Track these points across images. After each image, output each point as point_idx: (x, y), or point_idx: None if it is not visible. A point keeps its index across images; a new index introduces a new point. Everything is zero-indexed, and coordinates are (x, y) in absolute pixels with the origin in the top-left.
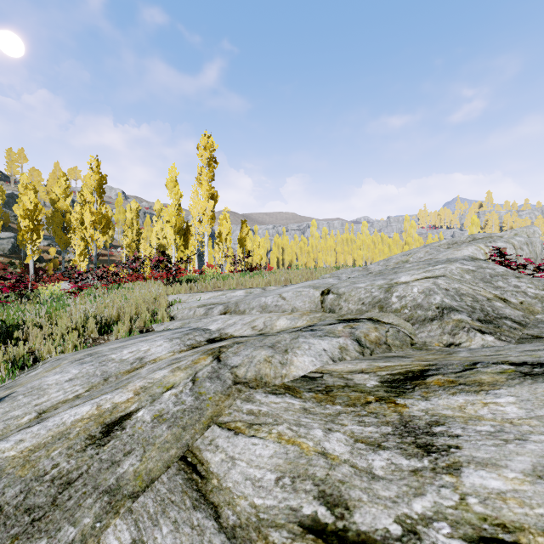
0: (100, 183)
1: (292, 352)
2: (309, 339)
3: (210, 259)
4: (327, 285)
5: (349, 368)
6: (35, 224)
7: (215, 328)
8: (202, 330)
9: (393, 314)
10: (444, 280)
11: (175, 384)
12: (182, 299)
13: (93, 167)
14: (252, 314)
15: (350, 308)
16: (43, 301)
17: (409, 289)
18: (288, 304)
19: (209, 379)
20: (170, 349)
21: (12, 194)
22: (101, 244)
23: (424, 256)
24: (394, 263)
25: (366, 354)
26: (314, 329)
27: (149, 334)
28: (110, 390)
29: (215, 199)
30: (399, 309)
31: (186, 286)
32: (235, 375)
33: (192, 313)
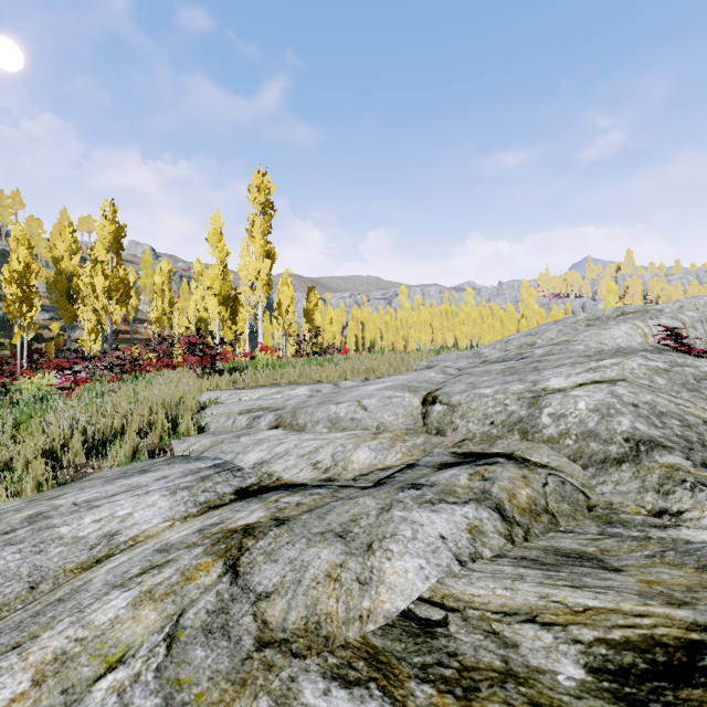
0: (117, 235)
1: (382, 549)
2: (413, 511)
3: (267, 338)
4: (429, 384)
5: (501, 599)
6: (25, 292)
7: (256, 459)
8: (230, 470)
9: (547, 446)
10: (626, 388)
11: (129, 650)
12: (220, 399)
13: (108, 215)
14: (315, 431)
15: (471, 429)
16: (14, 404)
17: (570, 403)
18: (371, 418)
19: (205, 636)
20: (167, 514)
21: (3, 250)
22: (118, 318)
23: (557, 336)
24: (516, 347)
25: (518, 538)
26: (419, 483)
27: (154, 465)
28: (3, 647)
29: (272, 258)
30: (557, 438)
31: (228, 379)
32: (261, 621)
33: (230, 423)
